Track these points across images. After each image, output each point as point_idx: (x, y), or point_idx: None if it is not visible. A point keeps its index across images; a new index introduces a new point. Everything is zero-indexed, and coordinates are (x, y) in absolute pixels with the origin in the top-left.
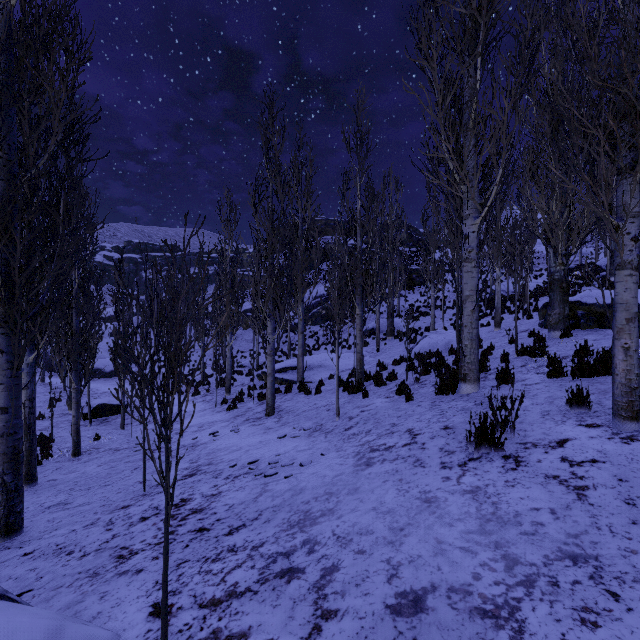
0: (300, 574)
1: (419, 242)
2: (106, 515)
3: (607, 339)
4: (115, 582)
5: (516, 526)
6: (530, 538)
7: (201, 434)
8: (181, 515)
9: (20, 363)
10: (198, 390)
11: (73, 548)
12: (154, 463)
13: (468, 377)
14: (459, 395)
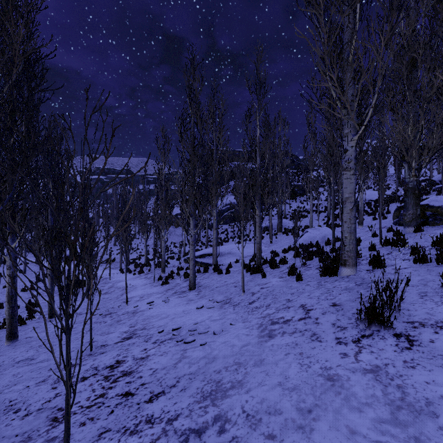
0: None
1: (299, 166)
2: (56, 373)
3: None
4: None
5: (432, 418)
6: None
7: (141, 303)
8: (113, 377)
9: None
10: (142, 270)
11: (21, 406)
12: (53, 355)
13: (347, 262)
14: (340, 277)
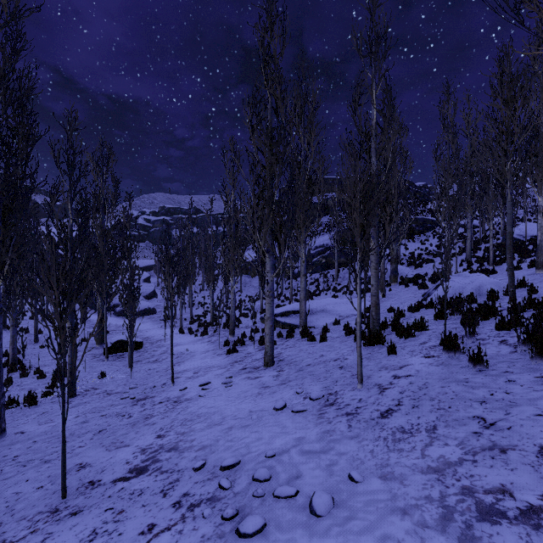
0: None
1: (416, 194)
2: None
3: None
4: None
5: None
6: None
7: (192, 383)
8: None
9: None
10: (206, 330)
11: None
12: None
13: None
14: None
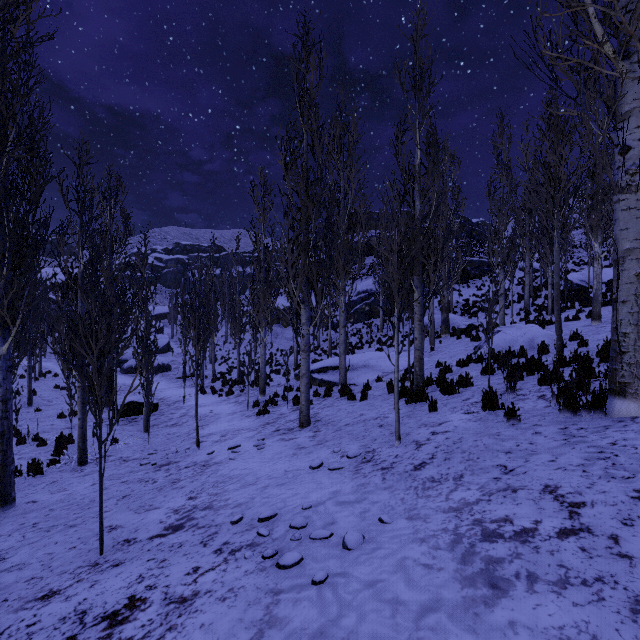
0: None
1: (472, 232)
2: (8, 615)
3: None
4: None
5: None
6: None
7: (220, 447)
8: None
9: None
10: (232, 390)
11: None
12: None
13: (630, 389)
14: (613, 419)
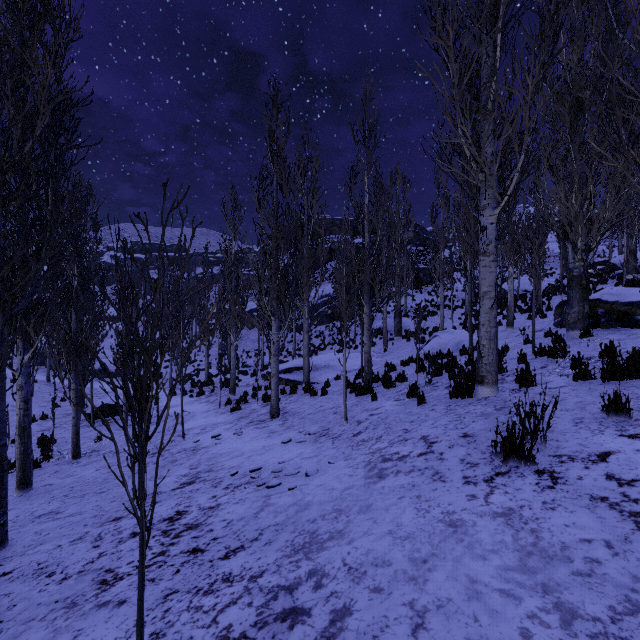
0: (305, 617)
1: (426, 241)
2: (96, 528)
3: (633, 339)
4: (93, 616)
5: (565, 563)
6: (586, 580)
7: (203, 437)
8: (175, 531)
9: (3, 364)
10: (202, 390)
11: (55, 568)
12: (126, 489)
13: (486, 379)
14: (476, 399)
